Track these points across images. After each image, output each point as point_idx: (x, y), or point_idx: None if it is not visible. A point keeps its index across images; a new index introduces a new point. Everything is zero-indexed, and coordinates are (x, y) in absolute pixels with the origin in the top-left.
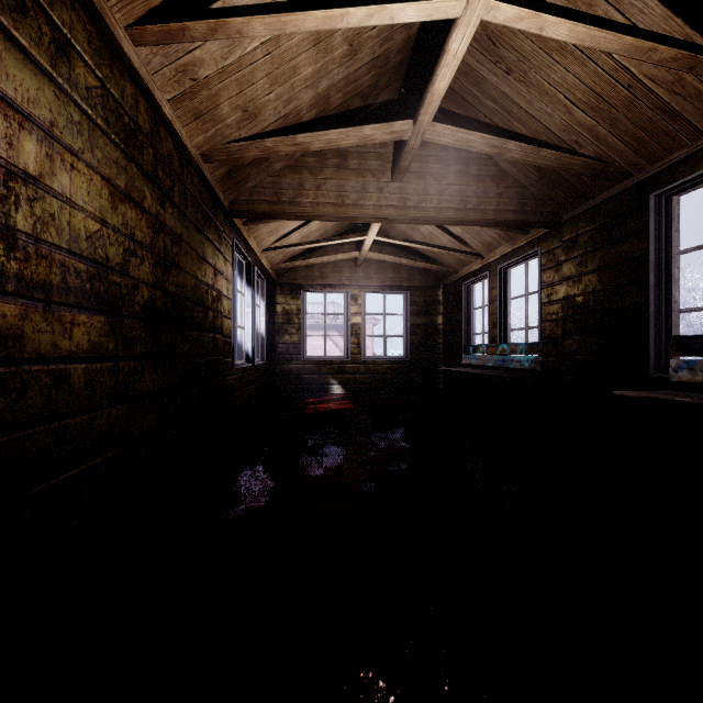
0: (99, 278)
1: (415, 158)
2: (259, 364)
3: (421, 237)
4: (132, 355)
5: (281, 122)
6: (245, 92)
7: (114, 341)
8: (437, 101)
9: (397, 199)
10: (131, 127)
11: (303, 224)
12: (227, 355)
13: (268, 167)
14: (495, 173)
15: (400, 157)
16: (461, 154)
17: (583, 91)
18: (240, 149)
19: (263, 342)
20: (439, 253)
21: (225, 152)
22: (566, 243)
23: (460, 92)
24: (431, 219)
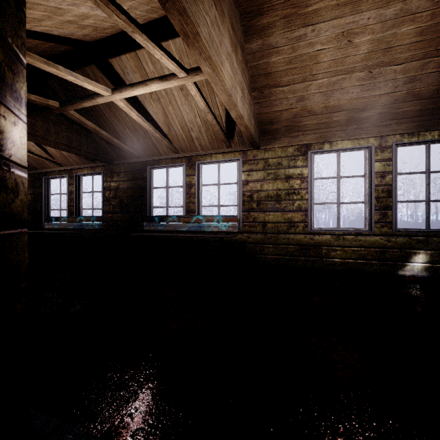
0: None
1: None
2: None
3: None
4: None
5: None
6: None
7: None
8: None
9: None
10: None
11: None
12: None
13: None
14: None
15: None
16: None
17: None
18: None
19: None
20: None
21: None
22: None
23: None
24: None
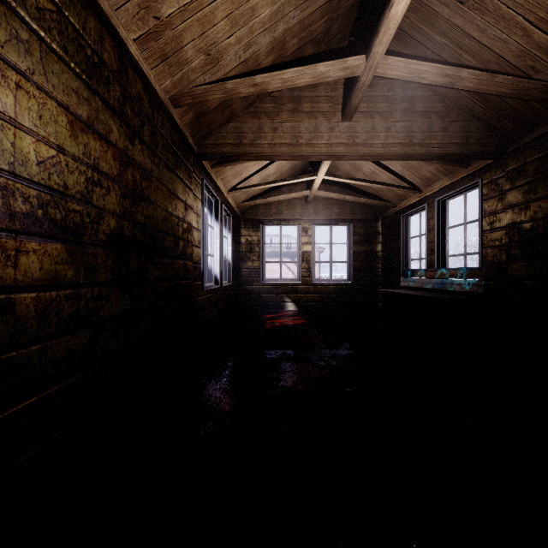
0: (54, 205)
1: (363, 99)
2: (226, 285)
3: (363, 176)
4: (96, 281)
5: (242, 68)
6: (207, 34)
7: (74, 268)
8: (393, 28)
9: (346, 137)
10: (94, 61)
11: (262, 168)
12: (197, 279)
13: (231, 113)
14: (440, 108)
15: (351, 96)
16: (407, 93)
17: (547, 9)
18: (204, 92)
19: (229, 267)
20: (380, 189)
21: (191, 95)
22: (511, 172)
23: (409, 31)
24: (378, 154)
